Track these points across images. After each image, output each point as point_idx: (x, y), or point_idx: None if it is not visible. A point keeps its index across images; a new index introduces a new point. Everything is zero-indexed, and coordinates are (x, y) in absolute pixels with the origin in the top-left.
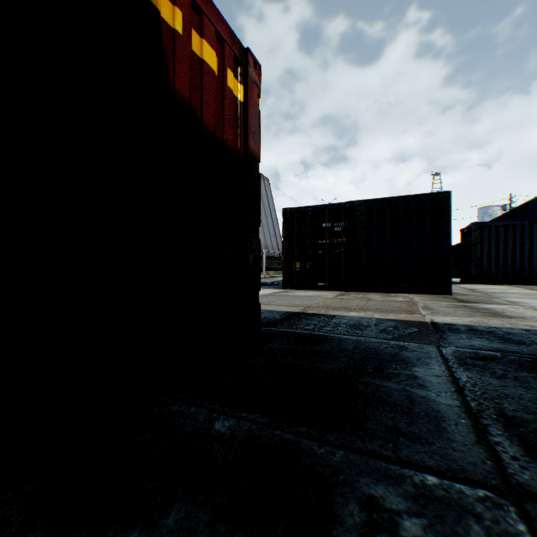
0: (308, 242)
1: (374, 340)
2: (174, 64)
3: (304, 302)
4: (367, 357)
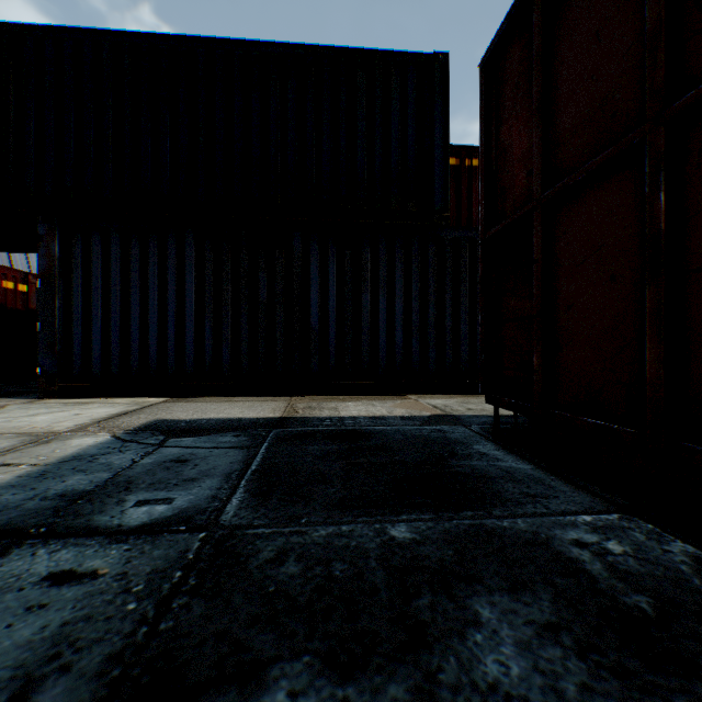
0: None
1: None
2: None
3: None
4: None
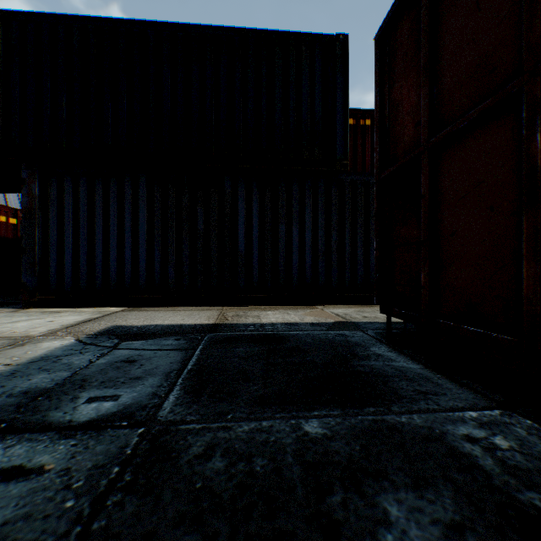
0: None
1: None
2: None
3: None
4: None
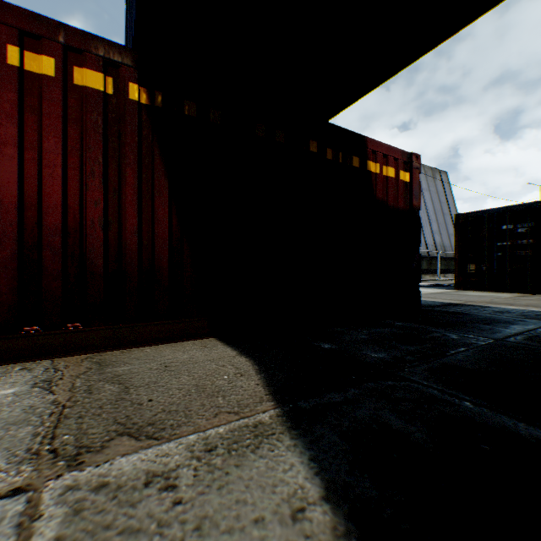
0: (483, 244)
1: (504, 317)
2: (376, 186)
3: (469, 299)
4: (486, 320)
